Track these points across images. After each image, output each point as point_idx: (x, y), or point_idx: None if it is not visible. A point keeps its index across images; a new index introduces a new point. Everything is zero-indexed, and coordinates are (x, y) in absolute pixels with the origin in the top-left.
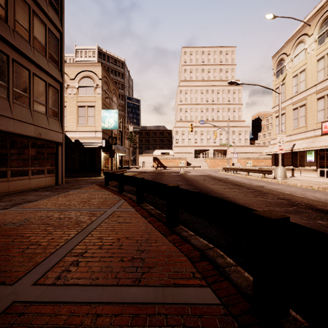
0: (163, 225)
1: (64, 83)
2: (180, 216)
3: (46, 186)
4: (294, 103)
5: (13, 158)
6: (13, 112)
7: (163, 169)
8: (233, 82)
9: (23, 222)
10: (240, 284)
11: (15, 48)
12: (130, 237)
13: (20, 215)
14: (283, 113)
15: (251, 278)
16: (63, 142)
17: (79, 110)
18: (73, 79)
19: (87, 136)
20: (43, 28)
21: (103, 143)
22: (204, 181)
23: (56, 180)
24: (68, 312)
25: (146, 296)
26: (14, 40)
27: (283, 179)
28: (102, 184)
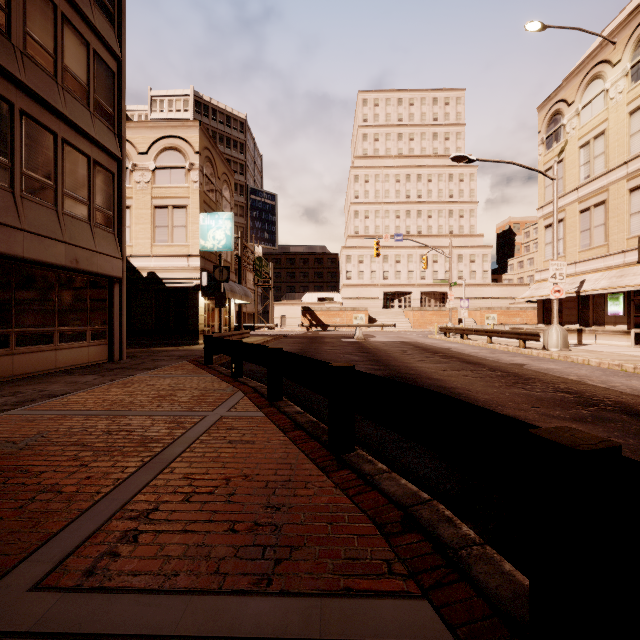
0: (322, 449)
1: (128, 162)
2: (356, 427)
3: (89, 365)
4: (583, 199)
5: (21, 308)
6: (22, 217)
7: (321, 331)
8: (462, 158)
9: (33, 440)
10: (496, 592)
11: (26, 90)
12: (252, 474)
13: (29, 425)
14: (560, 218)
15: (519, 575)
16: (123, 276)
17: (156, 214)
18: (145, 153)
19: (173, 265)
20: (83, 50)
21: (203, 279)
22: (404, 354)
23: (110, 352)
24: None
25: (283, 621)
26: (24, 72)
27: (562, 351)
28: (201, 360)
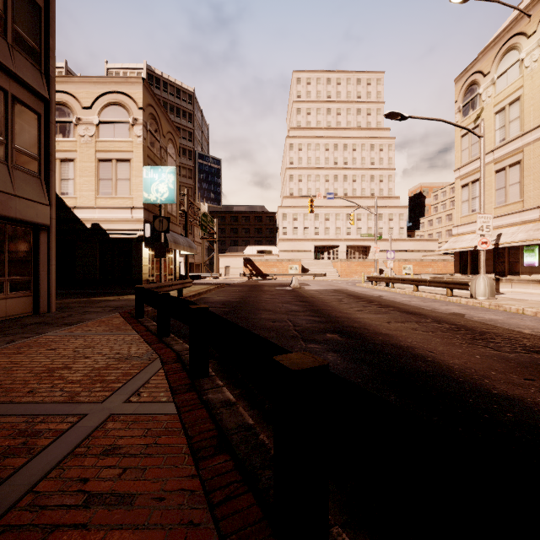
0: (262, 524)
1: (72, 116)
2: None
3: (6, 319)
4: (499, 160)
5: None
6: None
7: (260, 280)
8: (396, 114)
9: None
10: None
11: None
12: None
13: None
14: (477, 178)
15: None
16: (51, 224)
17: (100, 167)
18: (89, 107)
19: (116, 217)
20: None
21: (146, 230)
22: (340, 303)
23: (35, 304)
24: None
25: None
26: None
27: (489, 299)
28: (134, 311)
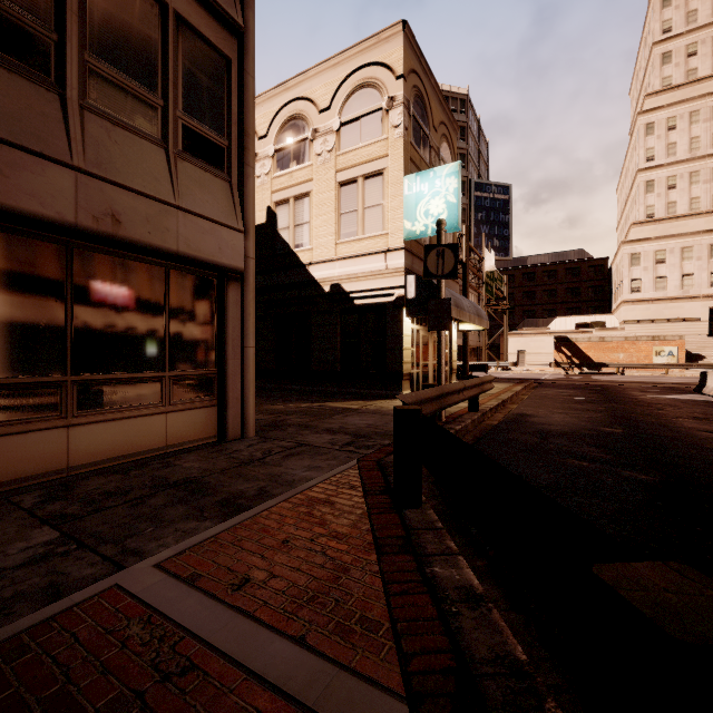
0: None
1: (307, 129)
2: None
3: (164, 453)
4: None
5: None
6: None
7: (592, 374)
8: None
9: None
10: None
11: None
12: None
13: None
14: None
15: None
16: (246, 268)
17: (341, 195)
18: (327, 108)
19: (363, 270)
20: None
21: (408, 286)
22: None
23: (220, 421)
24: None
25: None
26: None
27: None
28: (391, 461)
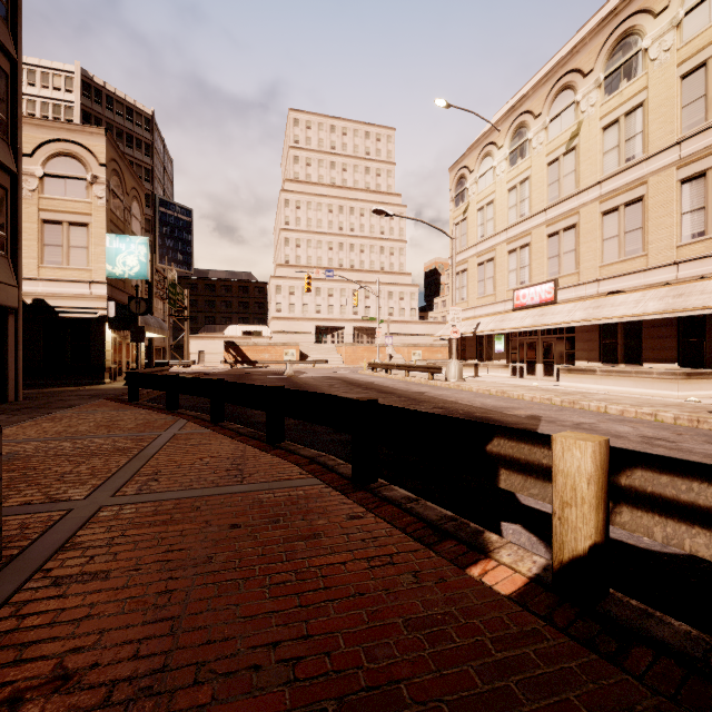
0: (262, 443)
1: None
2: (285, 434)
3: None
4: (480, 254)
5: None
6: None
7: (248, 368)
8: (382, 212)
9: (11, 456)
10: (346, 473)
11: None
12: (216, 456)
13: None
14: (465, 268)
15: None
16: (19, 306)
17: (45, 230)
18: (28, 154)
19: (69, 292)
20: None
21: (110, 309)
22: (331, 387)
23: (2, 392)
24: (173, 503)
25: (252, 488)
26: None
27: (458, 381)
28: (121, 398)
